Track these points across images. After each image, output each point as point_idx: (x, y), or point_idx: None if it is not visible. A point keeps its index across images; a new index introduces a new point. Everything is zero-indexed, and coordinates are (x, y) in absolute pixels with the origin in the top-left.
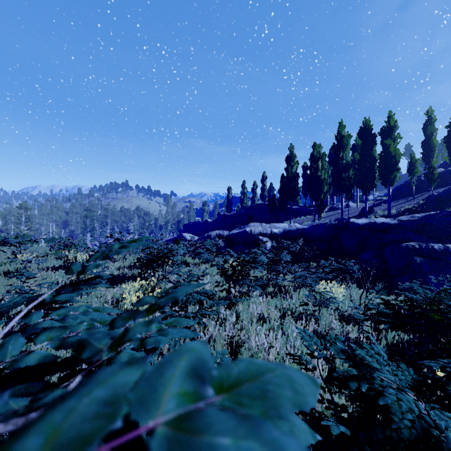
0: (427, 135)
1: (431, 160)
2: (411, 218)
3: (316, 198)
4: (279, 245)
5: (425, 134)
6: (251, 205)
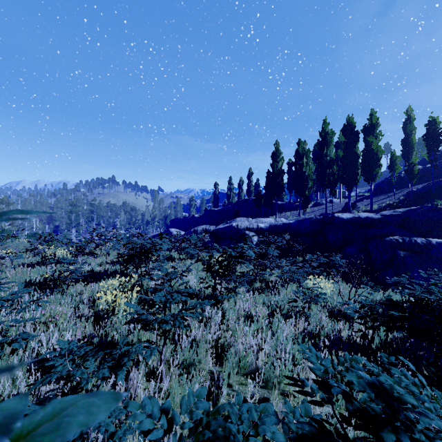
0: (406, 133)
1: (410, 157)
2: (393, 213)
3: (301, 193)
4: (265, 240)
5: (405, 133)
6: (238, 200)
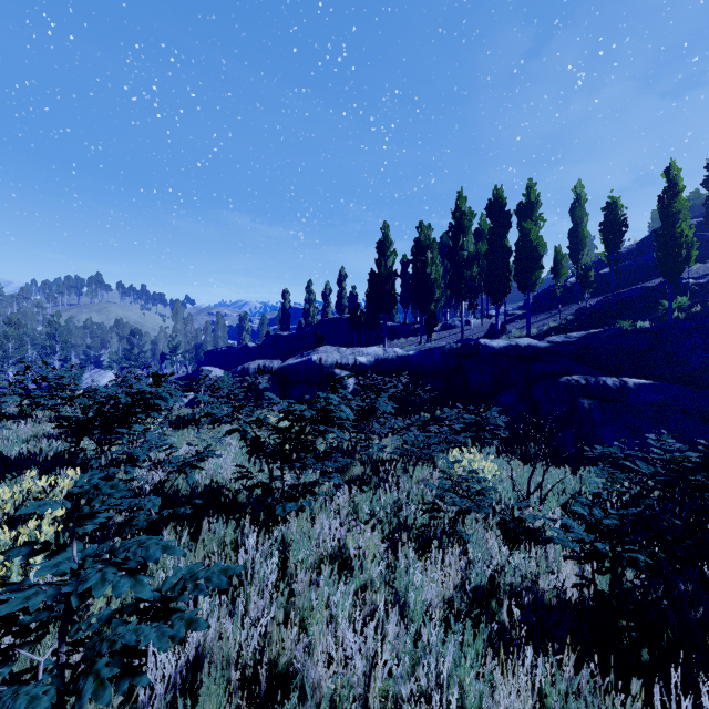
0: (576, 221)
1: (581, 257)
2: (567, 339)
3: (424, 309)
4: (369, 384)
5: (574, 220)
6: (322, 320)
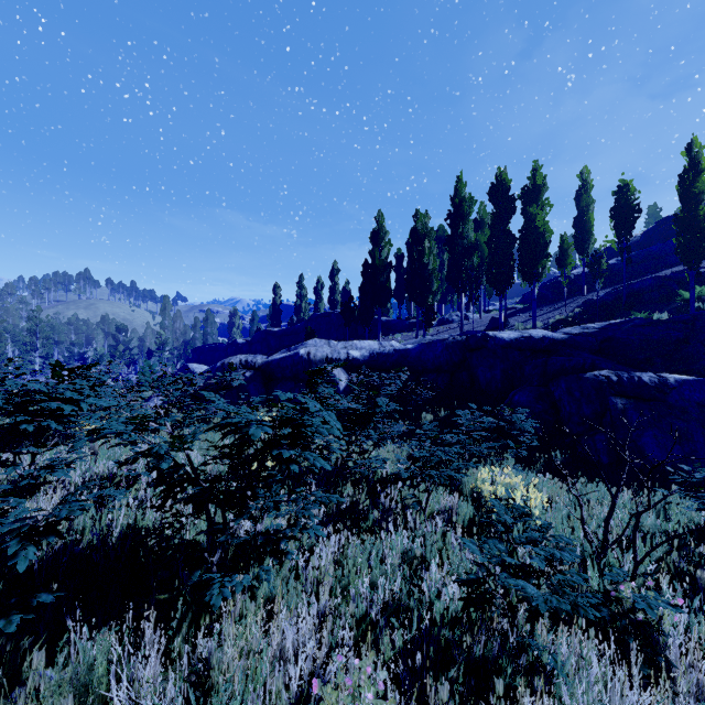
0: (581, 209)
1: (587, 247)
2: (585, 330)
3: (421, 301)
4: (363, 381)
5: (579, 208)
6: (314, 315)
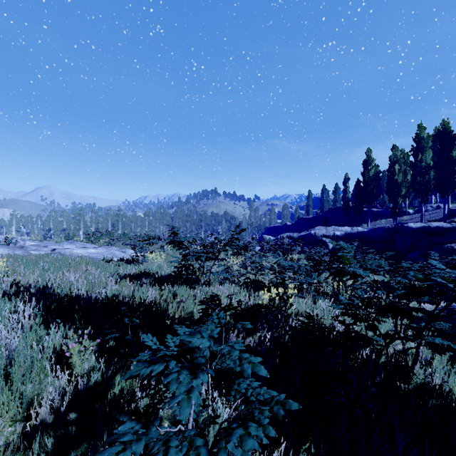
0: None
1: None
2: None
3: (393, 201)
4: (336, 245)
5: None
6: (330, 208)
